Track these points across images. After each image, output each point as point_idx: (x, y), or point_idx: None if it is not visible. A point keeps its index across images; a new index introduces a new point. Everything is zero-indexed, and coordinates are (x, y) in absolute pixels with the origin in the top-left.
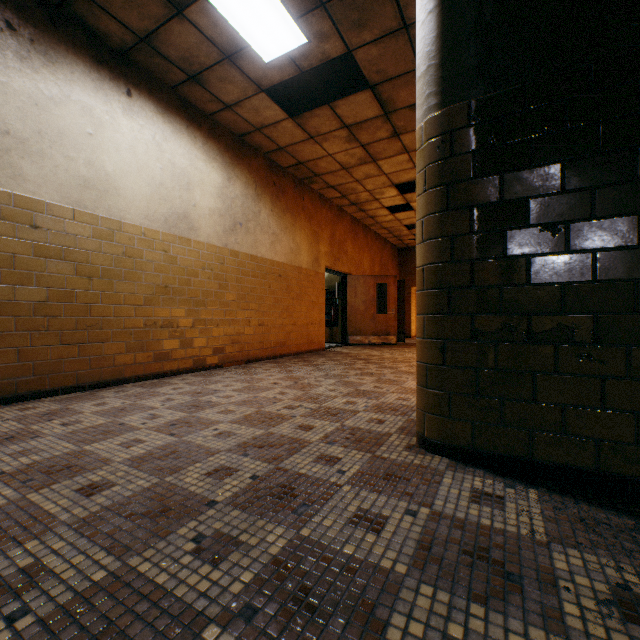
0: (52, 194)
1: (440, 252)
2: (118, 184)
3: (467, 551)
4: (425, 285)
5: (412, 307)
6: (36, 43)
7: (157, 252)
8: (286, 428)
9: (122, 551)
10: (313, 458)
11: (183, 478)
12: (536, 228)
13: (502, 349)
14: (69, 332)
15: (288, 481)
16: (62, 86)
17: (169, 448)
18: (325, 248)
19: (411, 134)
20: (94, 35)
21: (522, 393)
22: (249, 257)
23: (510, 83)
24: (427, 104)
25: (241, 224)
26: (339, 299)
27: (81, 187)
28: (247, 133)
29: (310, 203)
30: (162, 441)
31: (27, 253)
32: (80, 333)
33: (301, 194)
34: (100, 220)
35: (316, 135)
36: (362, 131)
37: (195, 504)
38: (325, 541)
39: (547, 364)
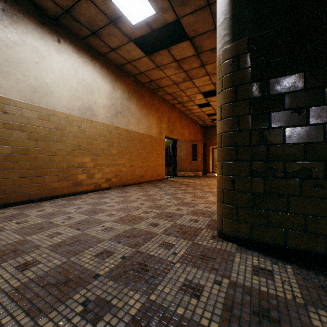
0: (15, 95)
1: (231, 125)
2: (52, 90)
3: (255, 312)
4: (222, 144)
5: (210, 157)
6: (6, 11)
7: (74, 127)
8: (143, 225)
9: (36, 313)
10: (158, 244)
11: (81, 258)
12: (289, 111)
13: (268, 181)
14: (25, 170)
15: (143, 260)
16: (21, 35)
17: (75, 238)
18: (165, 126)
19: (211, 65)
20: (39, 8)
21: (280, 207)
22: (125, 130)
23: (273, 26)
24: (224, 40)
25: (120, 113)
26: (172, 152)
27: (32, 91)
28: (123, 64)
29: (157, 102)
30: (72, 233)
31: (0, 127)
32: (31, 171)
33: (152, 97)
34: (42, 109)
35: (160, 65)
36: (185, 63)
37: (86, 276)
38: (165, 304)
39: (295, 190)
